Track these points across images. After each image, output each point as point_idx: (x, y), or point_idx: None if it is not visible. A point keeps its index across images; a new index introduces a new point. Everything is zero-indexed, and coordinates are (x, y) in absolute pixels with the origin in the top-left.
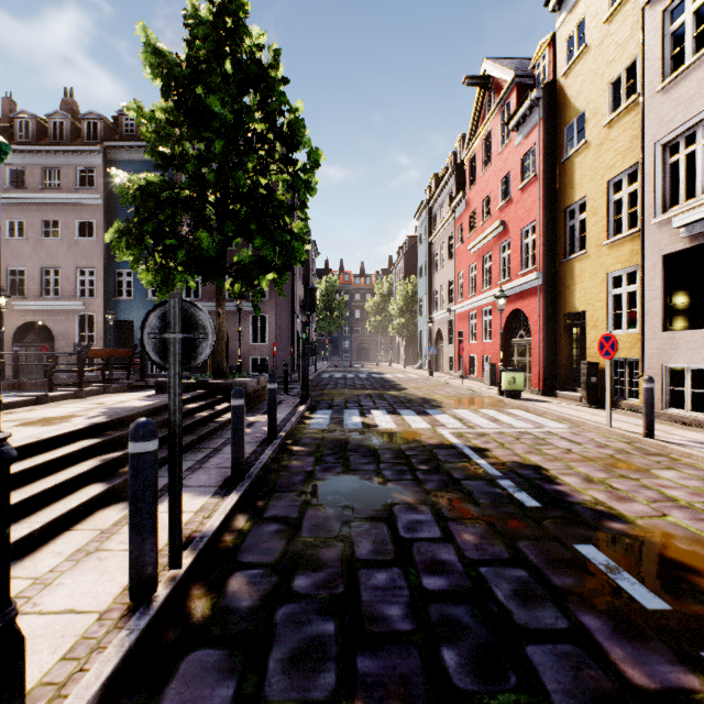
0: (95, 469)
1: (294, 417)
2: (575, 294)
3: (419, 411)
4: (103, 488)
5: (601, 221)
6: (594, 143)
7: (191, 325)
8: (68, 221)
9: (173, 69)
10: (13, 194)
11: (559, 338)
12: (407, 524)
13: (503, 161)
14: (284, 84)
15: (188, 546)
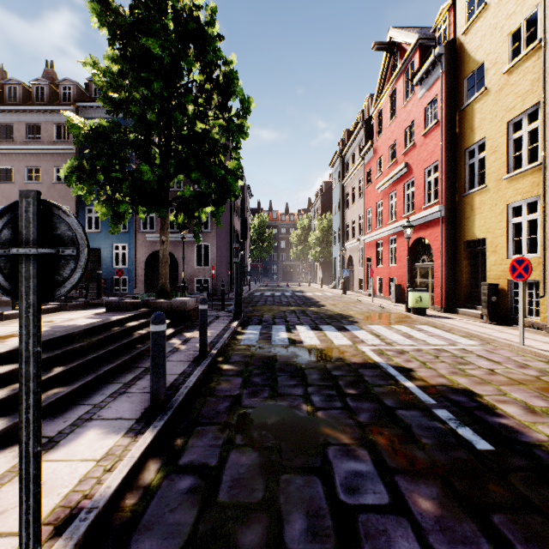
0: None
1: (227, 333)
2: (475, 223)
3: (339, 327)
4: (0, 428)
5: (500, 158)
6: (494, 89)
7: (55, 236)
8: (48, 168)
9: (117, 18)
10: (3, 145)
11: (459, 262)
12: (345, 478)
13: (407, 112)
14: (220, 40)
15: (67, 526)
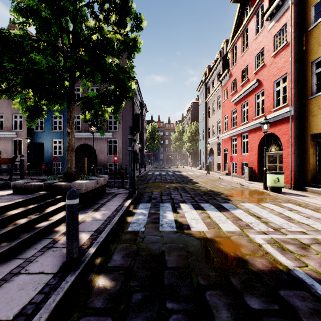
0: None
1: (117, 216)
2: None
3: (217, 206)
4: None
5: None
6: None
7: None
8: None
9: None
10: None
11: (306, 151)
12: None
13: (258, 42)
14: None
15: None
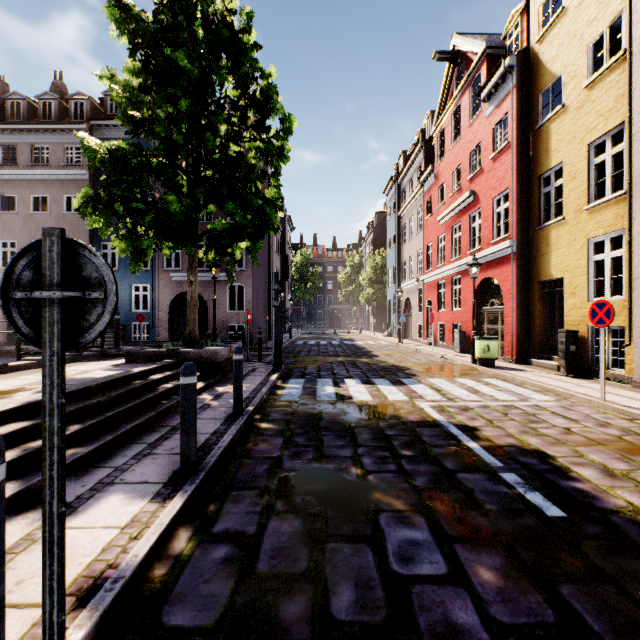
0: (10, 463)
1: (265, 387)
2: (551, 261)
3: (394, 381)
4: (12, 492)
5: (580, 186)
6: (572, 106)
7: (81, 278)
8: (56, 196)
9: (138, 25)
10: (5, 170)
11: (533, 306)
12: (399, 547)
13: (473, 132)
14: (256, 50)
15: (92, 597)
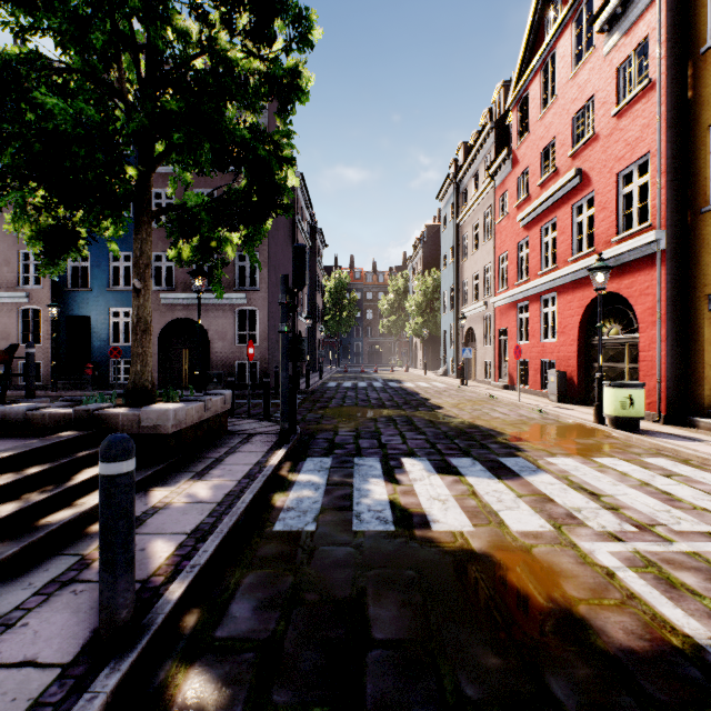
0: None
1: (248, 491)
2: None
3: (491, 464)
4: None
5: None
6: None
7: None
8: None
9: None
10: None
11: (694, 333)
12: None
13: (579, 85)
14: None
15: None
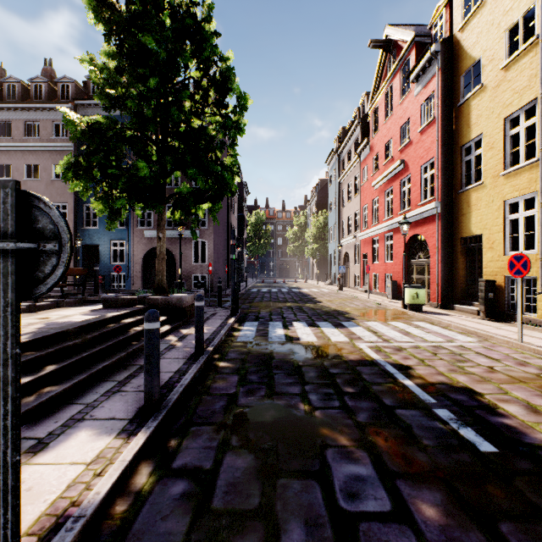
0: None
1: (223, 330)
2: (472, 220)
3: (336, 324)
4: None
5: (497, 154)
6: (490, 86)
7: (36, 229)
8: (46, 165)
9: (113, 13)
10: (2, 143)
11: (455, 258)
12: (345, 483)
13: (403, 109)
14: (216, 37)
15: (52, 537)
